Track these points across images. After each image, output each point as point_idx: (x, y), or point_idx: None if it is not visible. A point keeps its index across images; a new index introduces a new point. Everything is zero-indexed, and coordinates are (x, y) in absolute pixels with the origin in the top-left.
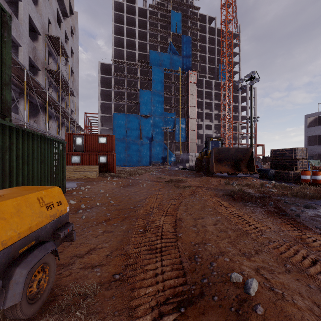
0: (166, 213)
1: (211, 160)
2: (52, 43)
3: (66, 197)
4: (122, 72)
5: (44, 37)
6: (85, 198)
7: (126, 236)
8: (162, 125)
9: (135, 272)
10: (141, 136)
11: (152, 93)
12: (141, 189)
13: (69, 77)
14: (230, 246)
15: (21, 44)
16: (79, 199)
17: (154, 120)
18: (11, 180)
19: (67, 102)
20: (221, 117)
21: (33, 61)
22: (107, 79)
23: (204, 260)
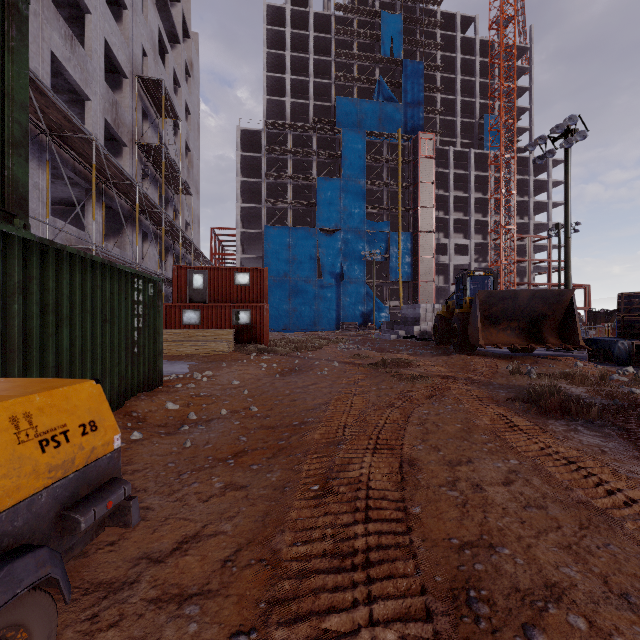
0: (375, 443)
1: (473, 319)
2: (148, 94)
3: (161, 395)
4: (282, 145)
5: (134, 82)
6: (199, 398)
7: (278, 503)
8: (363, 247)
9: (293, 630)
10: (320, 271)
11: (341, 183)
12: (318, 381)
13: (180, 157)
14: (570, 560)
15: (90, 95)
16: (186, 401)
17: (346, 237)
18: (27, 360)
19: (178, 206)
20: (489, 226)
21: (113, 128)
22: (254, 160)
23: (501, 611)
